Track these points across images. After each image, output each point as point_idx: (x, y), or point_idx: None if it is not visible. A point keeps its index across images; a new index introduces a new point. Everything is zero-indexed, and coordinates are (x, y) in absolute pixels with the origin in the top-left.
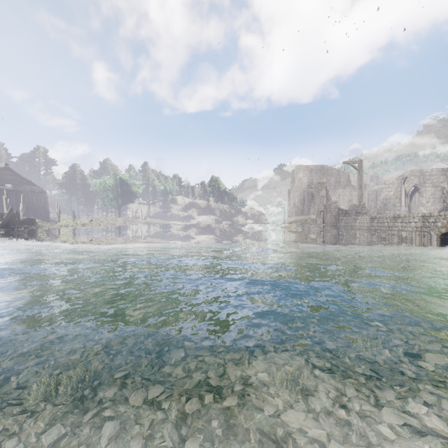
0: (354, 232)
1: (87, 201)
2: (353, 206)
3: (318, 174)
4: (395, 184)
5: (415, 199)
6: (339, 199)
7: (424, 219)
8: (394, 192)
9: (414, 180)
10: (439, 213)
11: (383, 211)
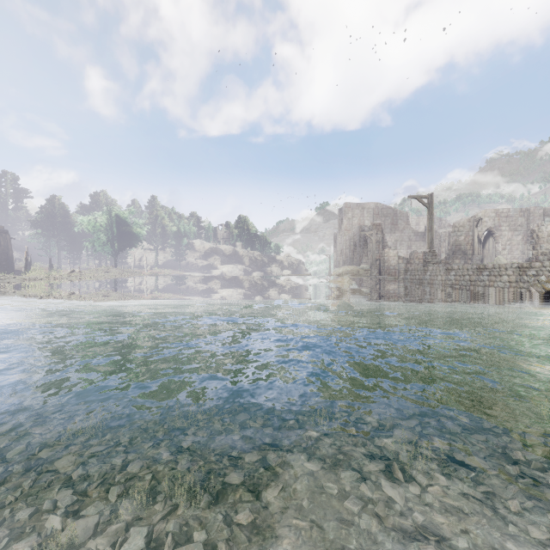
0: (423, 288)
1: (72, 246)
2: (414, 254)
3: (370, 214)
4: (466, 227)
5: (489, 245)
6: (396, 245)
7: (521, 271)
8: (465, 237)
9: (488, 223)
10: (543, 264)
11: (452, 260)
